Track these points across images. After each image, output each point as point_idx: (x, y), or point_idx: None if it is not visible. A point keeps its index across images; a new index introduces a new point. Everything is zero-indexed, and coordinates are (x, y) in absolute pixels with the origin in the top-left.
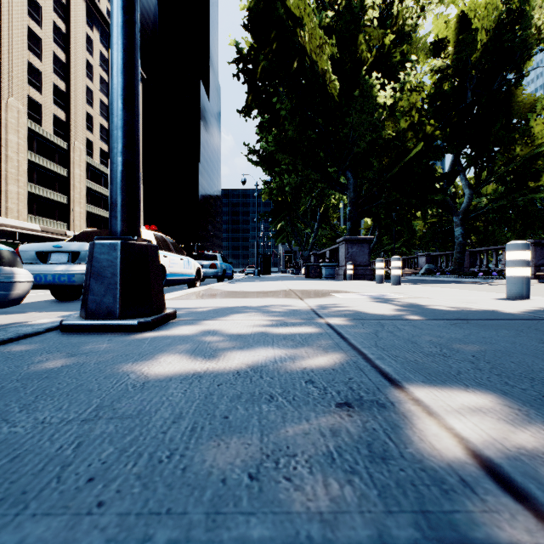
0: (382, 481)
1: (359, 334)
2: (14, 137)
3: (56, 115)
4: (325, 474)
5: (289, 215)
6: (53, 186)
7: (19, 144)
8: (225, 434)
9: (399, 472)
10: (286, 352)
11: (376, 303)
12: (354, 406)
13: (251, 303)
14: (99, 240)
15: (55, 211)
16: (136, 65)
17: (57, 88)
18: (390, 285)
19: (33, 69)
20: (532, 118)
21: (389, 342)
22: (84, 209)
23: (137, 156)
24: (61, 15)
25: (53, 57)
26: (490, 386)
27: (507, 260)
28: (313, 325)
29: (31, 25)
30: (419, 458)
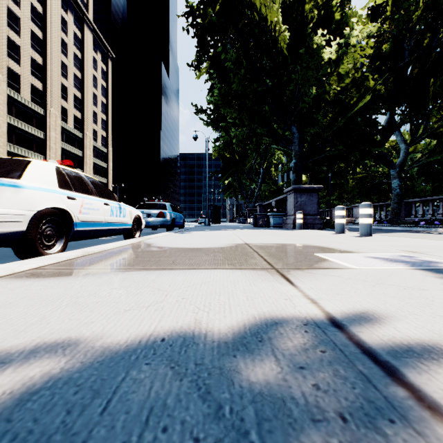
0: None
1: None
2: None
3: (34, 84)
4: None
5: (236, 172)
6: (30, 147)
7: None
8: None
9: None
10: None
11: None
12: None
13: (161, 306)
14: None
15: None
16: None
17: (34, 62)
18: (358, 235)
19: (12, 43)
20: None
21: None
22: None
23: None
24: None
25: (30, 34)
26: None
27: None
28: None
29: (10, 5)
30: None
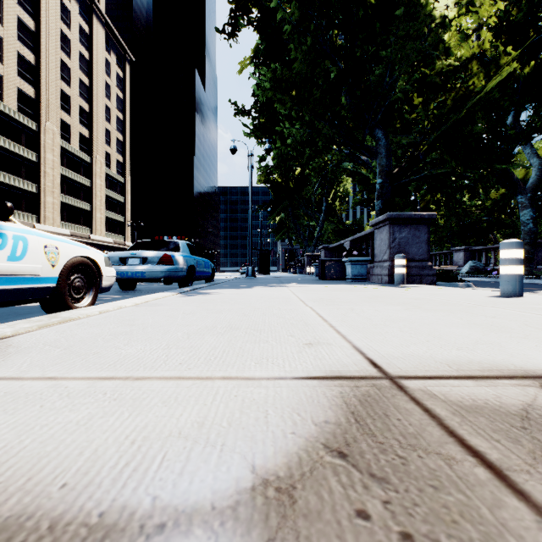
0: None
1: None
2: None
3: (22, 90)
4: None
5: (290, 206)
6: (18, 172)
7: None
8: None
9: None
10: None
11: None
12: None
13: None
14: None
15: (21, 200)
16: None
17: (24, 60)
18: None
19: None
20: None
21: None
22: (58, 200)
23: None
24: None
25: (18, 23)
26: None
27: None
28: None
29: None
30: None
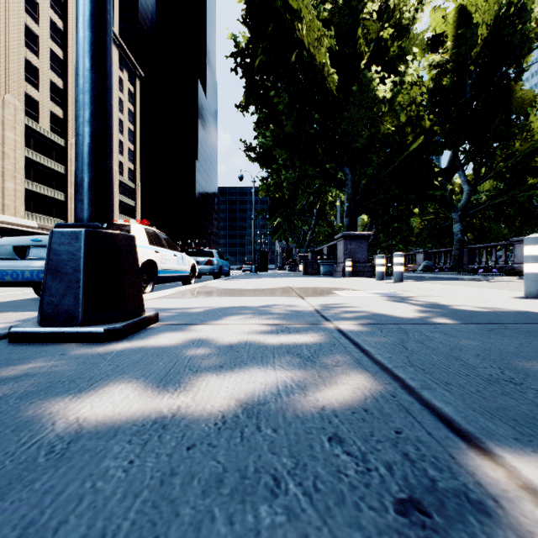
0: None
1: (382, 345)
2: (10, 134)
3: (53, 112)
4: None
5: (286, 212)
6: (50, 183)
7: (16, 141)
8: None
9: None
10: (293, 375)
11: (386, 303)
12: (431, 511)
13: (247, 303)
14: (60, 227)
15: (53, 208)
16: (107, 18)
17: (54, 85)
18: (392, 282)
19: (30, 66)
20: (532, 113)
21: (426, 359)
22: None
23: (108, 128)
24: (59, 13)
25: (50, 54)
26: None
27: (525, 255)
28: (321, 331)
29: (28, 22)
30: None
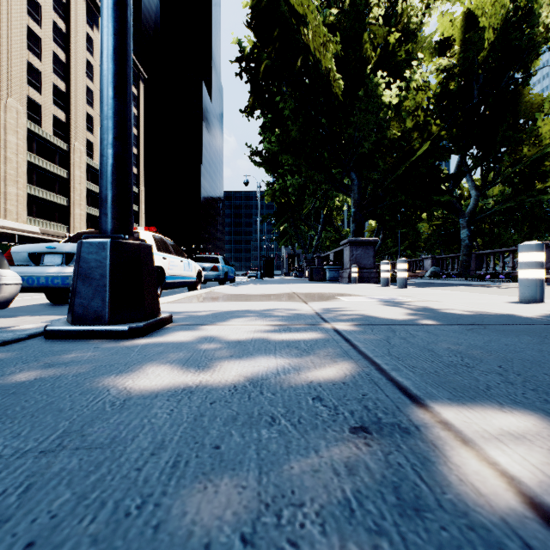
0: (420, 547)
1: (370, 341)
2: (13, 138)
3: (56, 115)
4: (343, 536)
5: (292, 217)
6: (52, 188)
7: (18, 145)
8: (214, 472)
9: (441, 531)
10: (290, 362)
11: (384, 307)
12: (372, 432)
13: (252, 307)
14: (88, 238)
15: (55, 213)
16: (128, 51)
17: (57, 89)
18: (396, 288)
19: (33, 69)
20: (540, 118)
21: (403, 351)
22: (84, 211)
23: (129, 149)
24: (61, 14)
25: (52, 57)
26: (528, 404)
27: (519, 262)
28: (318, 330)
29: (30, 25)
30: (463, 509)
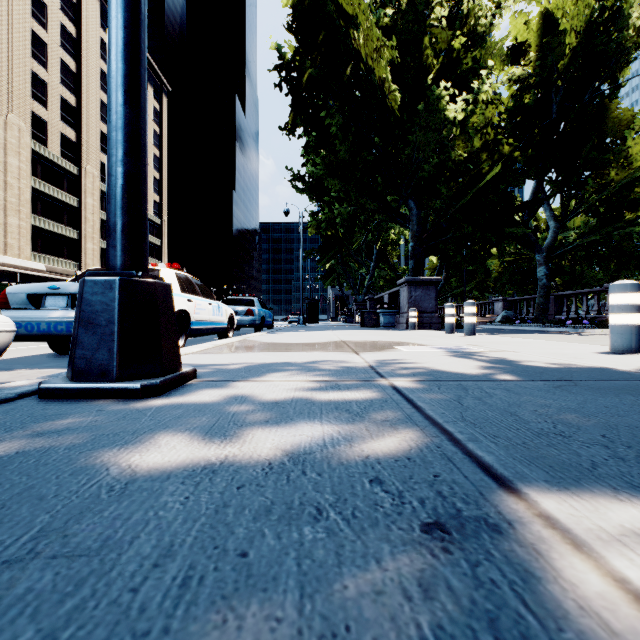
0: None
1: (437, 401)
2: (14, 160)
3: (65, 134)
4: None
5: (340, 253)
6: (61, 218)
7: (20, 169)
8: (239, 595)
9: None
10: (340, 429)
11: (450, 359)
12: (451, 530)
13: (293, 359)
14: (92, 276)
15: (64, 248)
16: (142, 48)
17: (66, 103)
18: (463, 335)
19: (37, 79)
20: (630, 137)
21: (480, 414)
22: (98, 246)
23: (143, 167)
24: (71, 16)
25: (61, 65)
26: None
27: (611, 305)
28: (373, 388)
29: (34, 28)
30: None
